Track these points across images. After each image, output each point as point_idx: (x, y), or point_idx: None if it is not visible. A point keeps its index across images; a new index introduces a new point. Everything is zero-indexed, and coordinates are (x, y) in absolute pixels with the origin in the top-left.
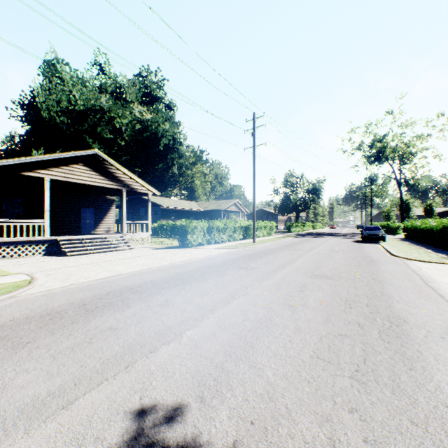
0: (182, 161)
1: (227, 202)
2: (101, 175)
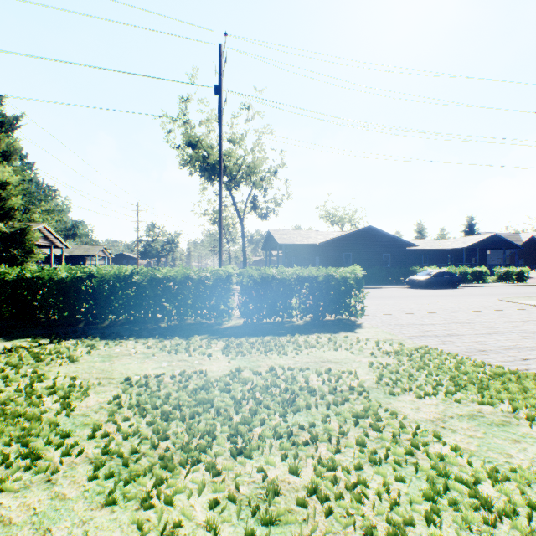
0: (29, 198)
1: (96, 248)
2: (43, 237)
